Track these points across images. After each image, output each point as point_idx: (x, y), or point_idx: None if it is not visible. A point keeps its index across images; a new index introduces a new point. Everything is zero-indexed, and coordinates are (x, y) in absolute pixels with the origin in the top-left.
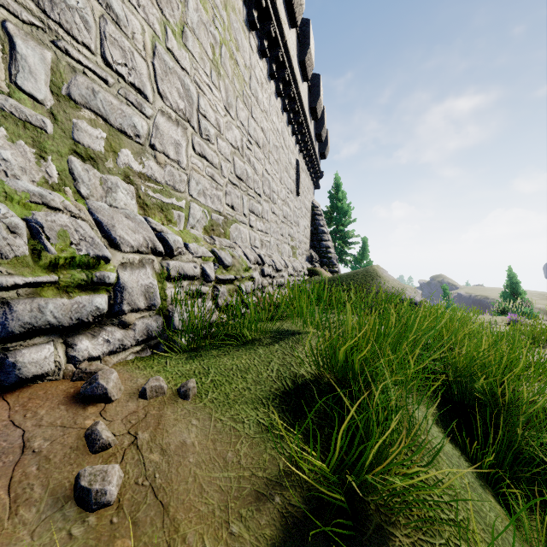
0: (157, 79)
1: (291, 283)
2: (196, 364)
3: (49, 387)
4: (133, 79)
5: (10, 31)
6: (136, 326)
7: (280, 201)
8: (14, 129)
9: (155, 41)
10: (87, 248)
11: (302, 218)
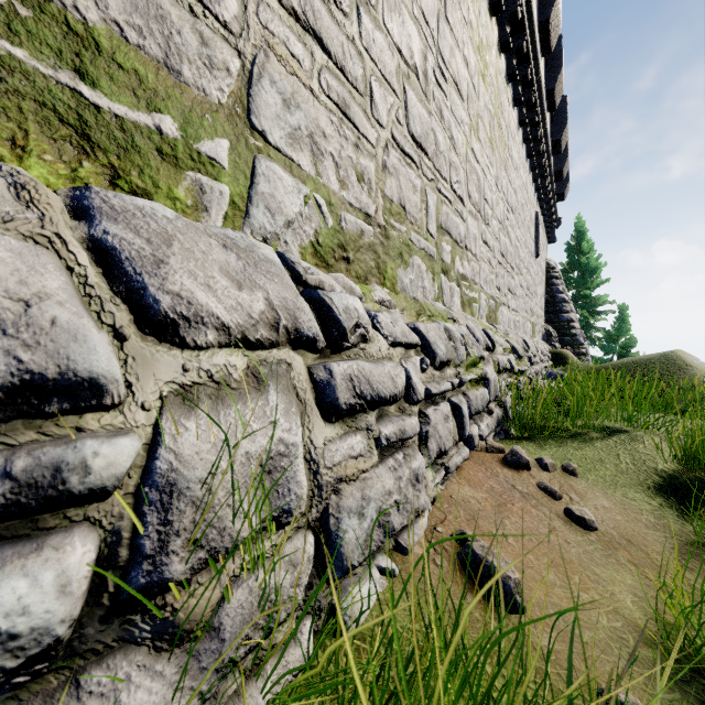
0: (467, 183)
1: (542, 371)
2: (550, 451)
3: (481, 455)
4: (459, 191)
5: (426, 191)
6: (493, 414)
7: (525, 270)
8: (427, 263)
9: (467, 147)
10: (476, 350)
11: (539, 285)
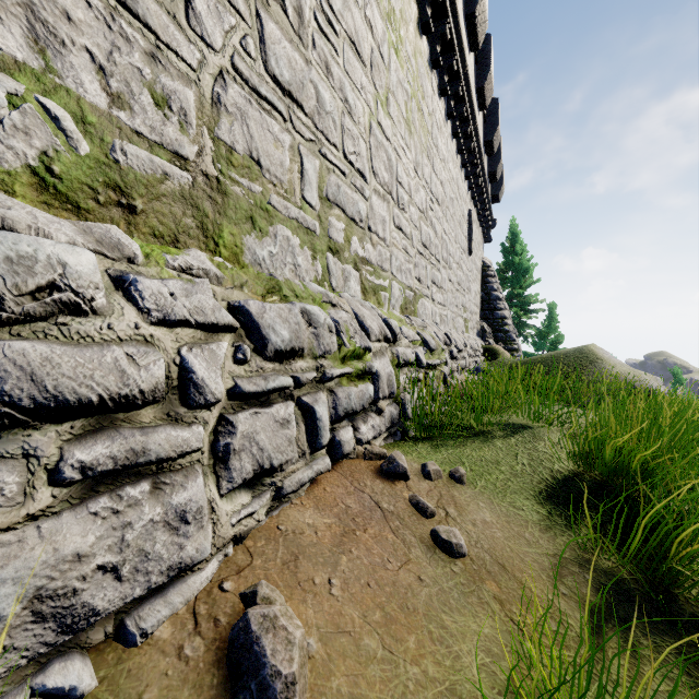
0: (372, 158)
1: (470, 365)
2: (444, 453)
3: (355, 464)
4: (358, 164)
5: (301, 152)
6: (385, 413)
7: (455, 264)
8: (303, 237)
9: (371, 119)
10: (359, 340)
11: (473, 282)
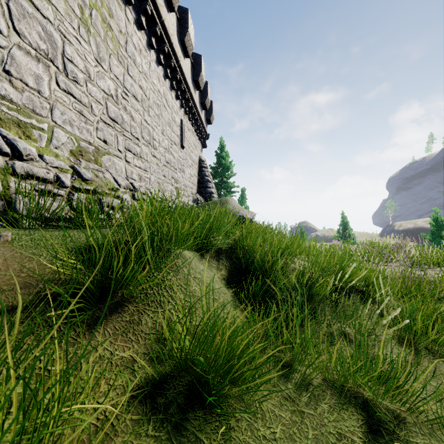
0: (13, 19)
1: None
2: (25, 231)
3: None
4: None
5: None
6: None
7: (162, 148)
8: None
9: None
10: None
11: (189, 167)
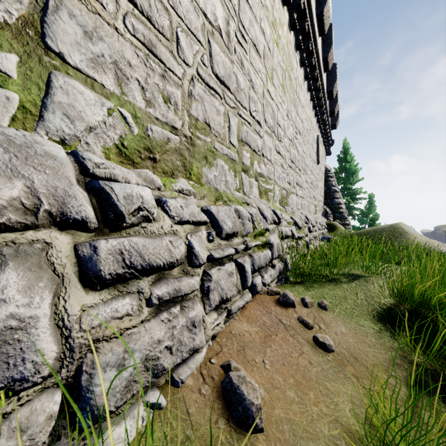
0: (264, 112)
1: (319, 235)
2: (312, 292)
3: (263, 297)
4: (257, 117)
5: (229, 115)
6: (276, 267)
7: (309, 171)
8: (230, 164)
9: (263, 88)
10: (263, 224)
11: (320, 181)
